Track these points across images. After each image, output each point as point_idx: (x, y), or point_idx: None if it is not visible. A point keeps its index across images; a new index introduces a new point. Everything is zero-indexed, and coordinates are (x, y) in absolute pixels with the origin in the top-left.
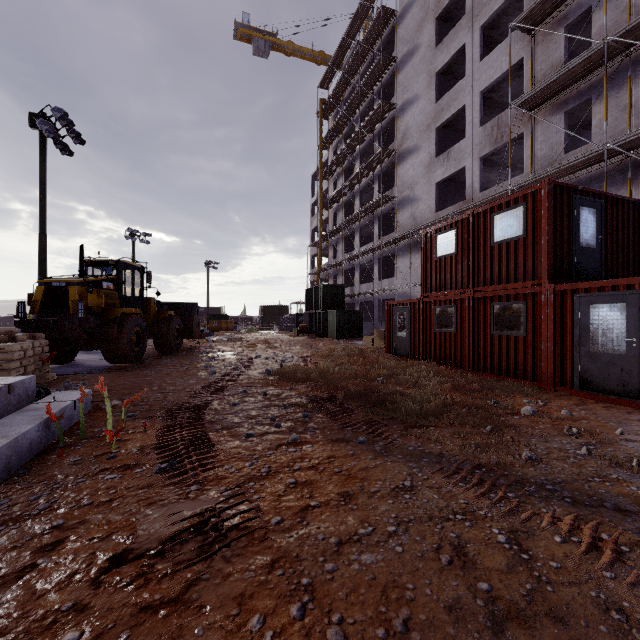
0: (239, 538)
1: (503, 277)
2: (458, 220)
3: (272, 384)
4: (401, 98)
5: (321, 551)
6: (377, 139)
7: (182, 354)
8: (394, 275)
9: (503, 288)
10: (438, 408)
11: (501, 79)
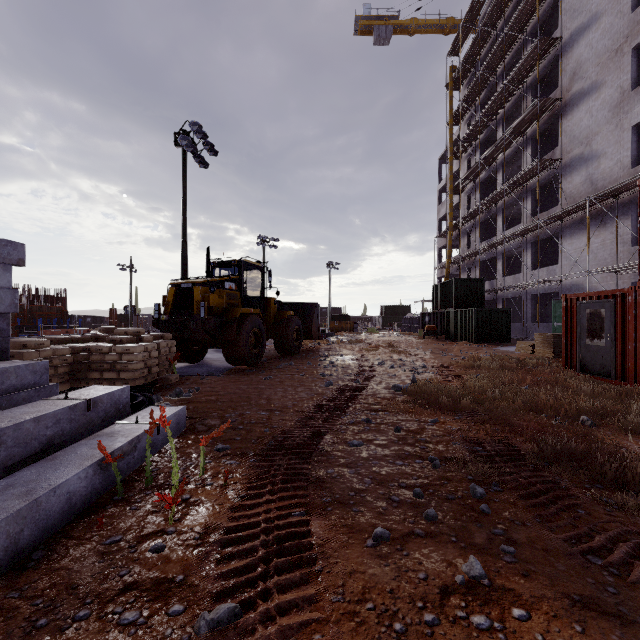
0: None
1: None
2: None
3: (405, 410)
4: (568, 27)
5: None
6: (529, 93)
7: (301, 356)
8: (554, 262)
9: None
10: None
11: None
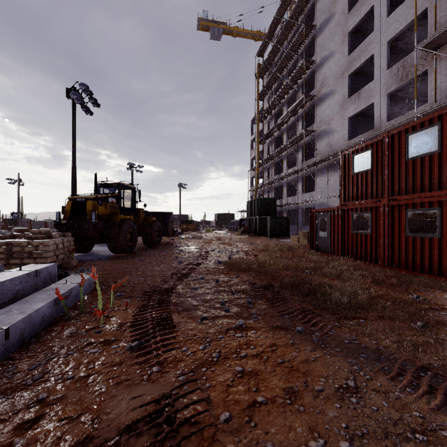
0: (189, 436)
1: (417, 187)
2: (373, 142)
3: (223, 273)
4: (319, 56)
5: None
6: (300, 89)
7: (161, 247)
8: (313, 190)
9: (417, 197)
10: (365, 301)
11: (406, 29)
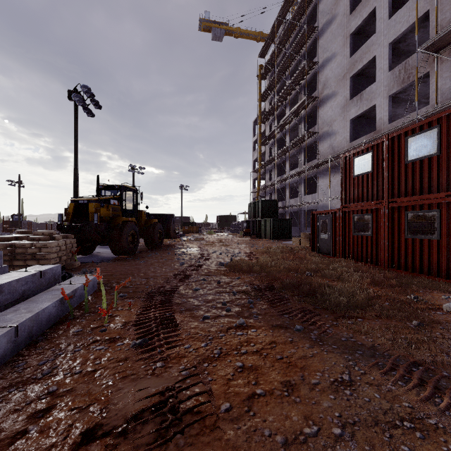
0: (192, 424)
1: (417, 189)
2: (374, 144)
3: (224, 274)
4: (321, 57)
5: (268, 450)
6: (302, 90)
7: (163, 249)
8: (316, 192)
9: (417, 199)
10: (364, 301)
11: (407, 31)
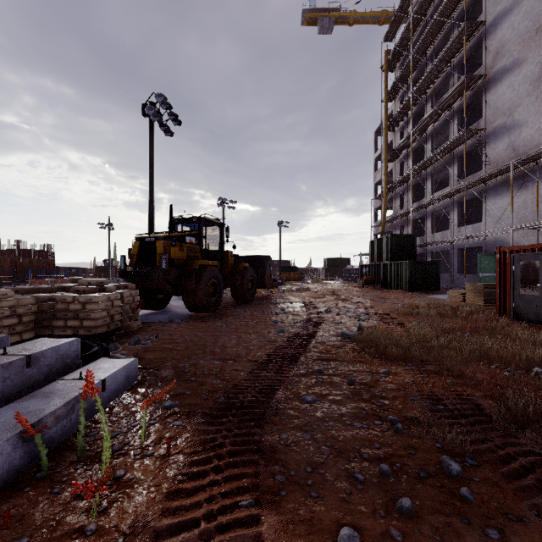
0: None
1: None
2: None
3: (356, 360)
4: (492, 12)
5: None
6: (456, 71)
7: (255, 304)
8: (478, 220)
9: None
10: None
11: None
